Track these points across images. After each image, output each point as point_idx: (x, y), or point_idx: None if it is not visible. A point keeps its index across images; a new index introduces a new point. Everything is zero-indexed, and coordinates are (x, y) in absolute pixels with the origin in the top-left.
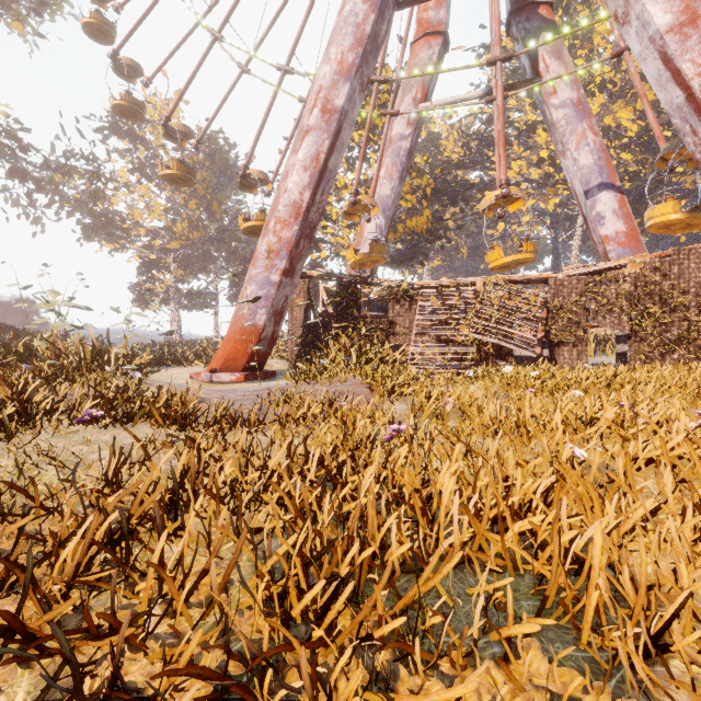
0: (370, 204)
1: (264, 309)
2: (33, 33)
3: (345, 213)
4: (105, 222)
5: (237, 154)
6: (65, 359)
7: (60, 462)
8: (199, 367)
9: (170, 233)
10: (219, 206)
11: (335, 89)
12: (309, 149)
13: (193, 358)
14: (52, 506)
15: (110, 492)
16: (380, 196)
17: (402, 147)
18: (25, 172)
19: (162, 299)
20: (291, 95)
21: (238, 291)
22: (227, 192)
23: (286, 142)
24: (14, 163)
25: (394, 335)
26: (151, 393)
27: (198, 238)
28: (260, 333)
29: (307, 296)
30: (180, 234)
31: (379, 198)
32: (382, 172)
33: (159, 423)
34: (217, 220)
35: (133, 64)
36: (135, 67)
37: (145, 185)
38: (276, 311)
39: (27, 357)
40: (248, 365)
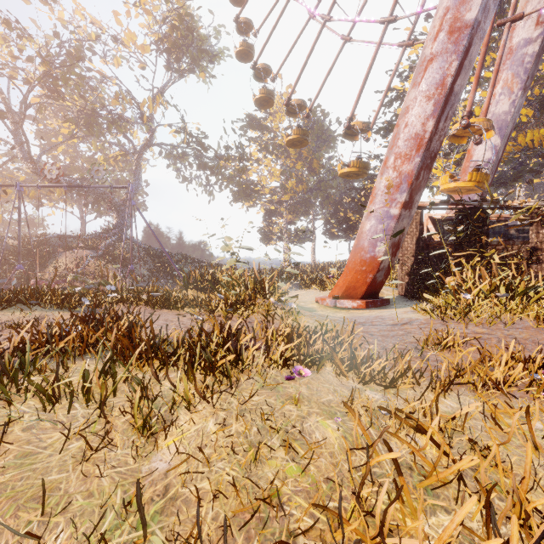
0: (491, 123)
1: (383, 241)
2: (209, 76)
3: (457, 139)
4: (245, 188)
5: (330, 120)
6: (237, 287)
7: (288, 443)
8: (315, 290)
9: (283, 190)
10: (318, 163)
11: (466, 3)
12: (433, 77)
13: (309, 283)
14: (304, 541)
15: (373, 537)
16: (495, 114)
17: (527, 53)
18: (205, 164)
19: (278, 237)
20: (393, 45)
21: (330, 227)
22: (322, 151)
23: (388, 89)
24: (200, 160)
25: (539, 264)
26: (306, 324)
27: (302, 190)
28: (378, 264)
29: (419, 226)
30: (290, 189)
31: (493, 117)
32: (498, 88)
33: (342, 372)
34: (315, 174)
35: (266, 69)
36: (267, 71)
37: (268, 158)
38: (393, 243)
39: (213, 283)
40: (366, 293)
